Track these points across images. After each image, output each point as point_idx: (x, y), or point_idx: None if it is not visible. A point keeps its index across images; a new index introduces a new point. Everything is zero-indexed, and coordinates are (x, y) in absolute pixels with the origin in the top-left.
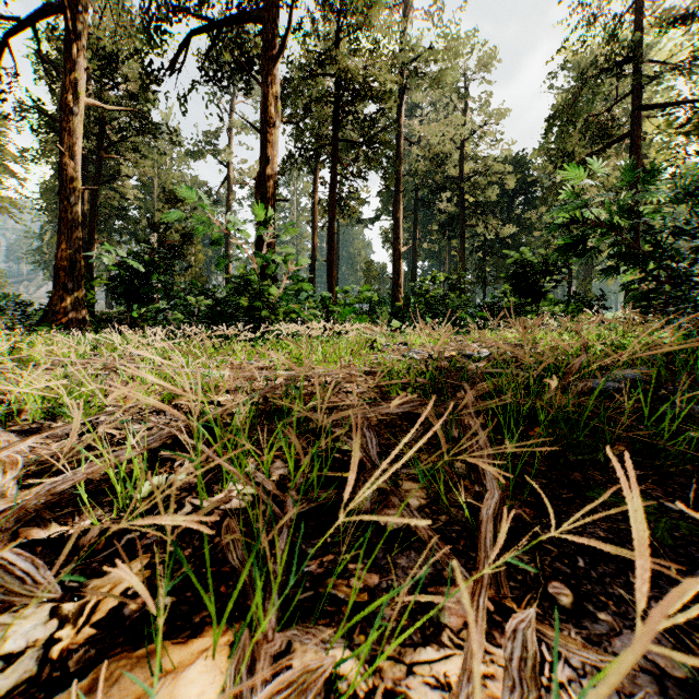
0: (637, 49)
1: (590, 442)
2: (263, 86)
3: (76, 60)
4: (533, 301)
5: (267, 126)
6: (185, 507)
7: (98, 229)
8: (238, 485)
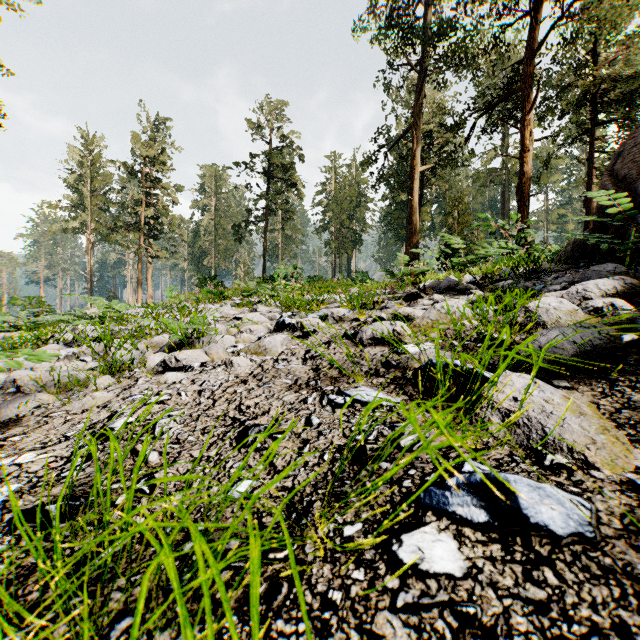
0: None
1: None
2: (520, 130)
3: (416, 151)
4: None
5: (522, 153)
6: None
7: None
8: None
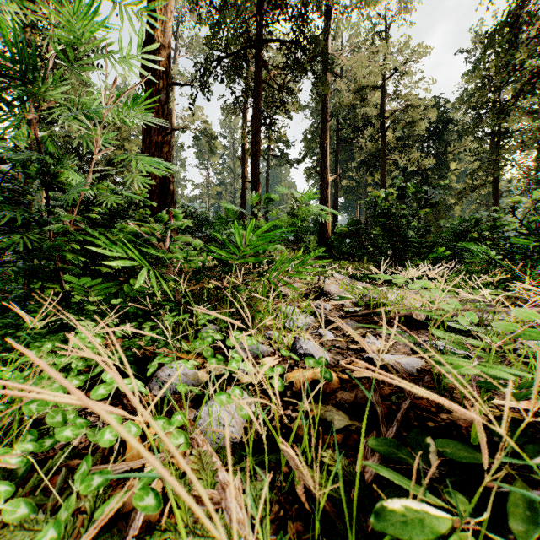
0: None
1: None
2: None
3: None
4: None
5: None
6: None
7: None
8: None
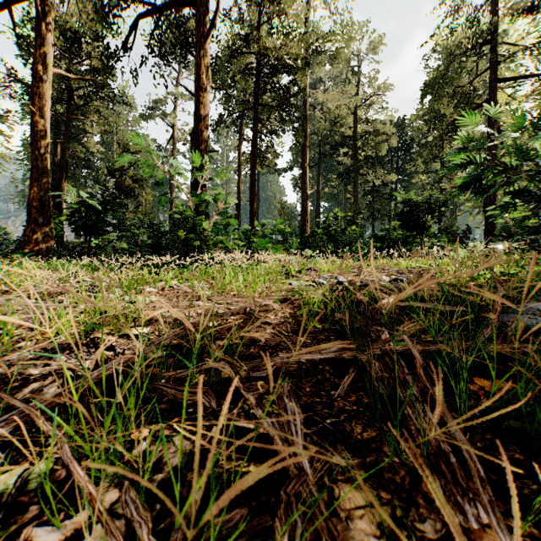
0: (495, 34)
1: None
2: (197, 58)
3: (46, 38)
4: (417, 234)
5: (200, 90)
6: None
7: (69, 176)
8: (114, 488)
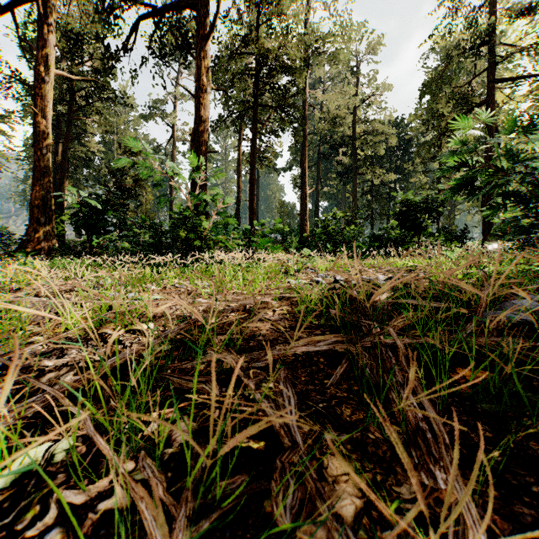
0: (492, 35)
1: (536, 399)
2: (197, 60)
3: (48, 39)
4: (414, 233)
5: (200, 92)
6: (48, 511)
7: (70, 176)
8: (130, 461)
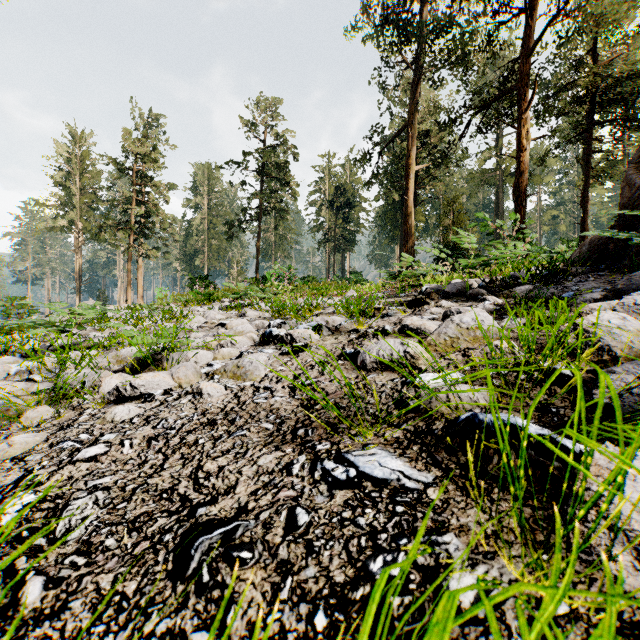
0: None
1: None
2: (517, 129)
3: (411, 150)
4: None
5: (520, 153)
6: None
7: None
8: None
